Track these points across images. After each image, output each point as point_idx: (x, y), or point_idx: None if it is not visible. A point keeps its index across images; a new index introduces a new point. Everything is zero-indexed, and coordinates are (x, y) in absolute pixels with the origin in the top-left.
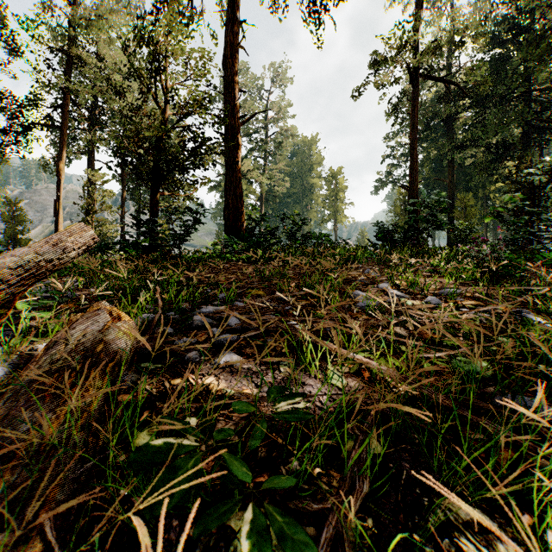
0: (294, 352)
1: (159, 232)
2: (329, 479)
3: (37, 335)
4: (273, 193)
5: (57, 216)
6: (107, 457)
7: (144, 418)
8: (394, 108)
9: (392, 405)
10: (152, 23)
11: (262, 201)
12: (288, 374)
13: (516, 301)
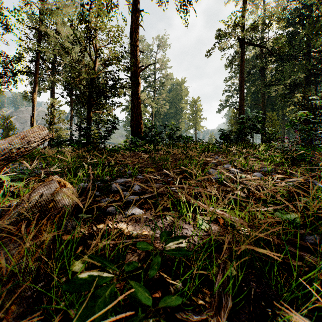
0: (175, 207)
1: (91, 134)
2: (203, 296)
3: (15, 196)
4: (159, 112)
5: (32, 126)
6: (52, 281)
7: (78, 252)
8: (230, 62)
9: (251, 248)
10: (87, 10)
11: (153, 117)
12: (172, 221)
13: (310, 175)
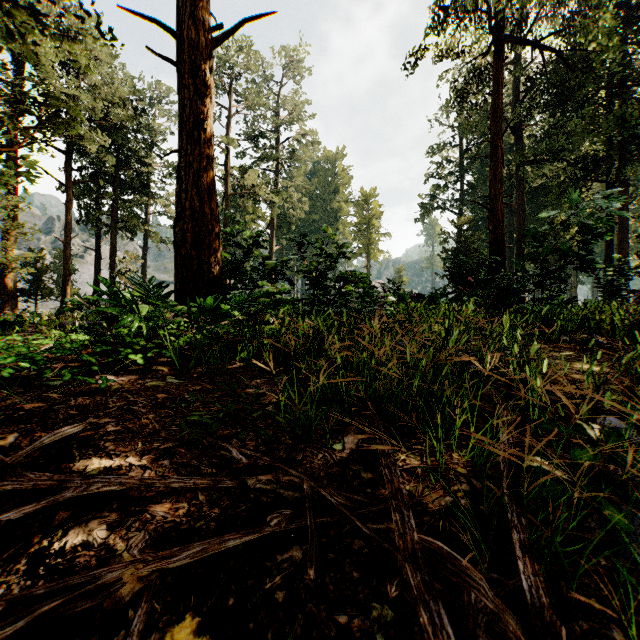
0: None
1: None
2: None
3: None
4: (288, 219)
5: None
6: None
7: None
8: (458, 96)
9: None
10: None
11: (274, 228)
12: None
13: None
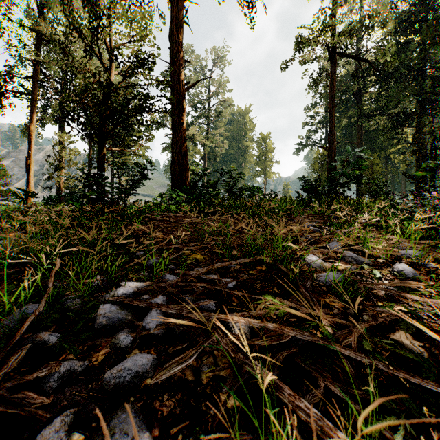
0: (249, 406)
1: (101, 185)
2: None
3: None
4: (214, 153)
5: (28, 171)
6: None
7: None
8: (315, 82)
9: None
10: None
11: (205, 159)
12: None
13: None
